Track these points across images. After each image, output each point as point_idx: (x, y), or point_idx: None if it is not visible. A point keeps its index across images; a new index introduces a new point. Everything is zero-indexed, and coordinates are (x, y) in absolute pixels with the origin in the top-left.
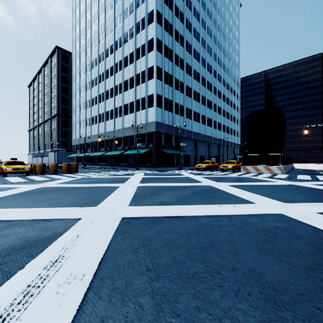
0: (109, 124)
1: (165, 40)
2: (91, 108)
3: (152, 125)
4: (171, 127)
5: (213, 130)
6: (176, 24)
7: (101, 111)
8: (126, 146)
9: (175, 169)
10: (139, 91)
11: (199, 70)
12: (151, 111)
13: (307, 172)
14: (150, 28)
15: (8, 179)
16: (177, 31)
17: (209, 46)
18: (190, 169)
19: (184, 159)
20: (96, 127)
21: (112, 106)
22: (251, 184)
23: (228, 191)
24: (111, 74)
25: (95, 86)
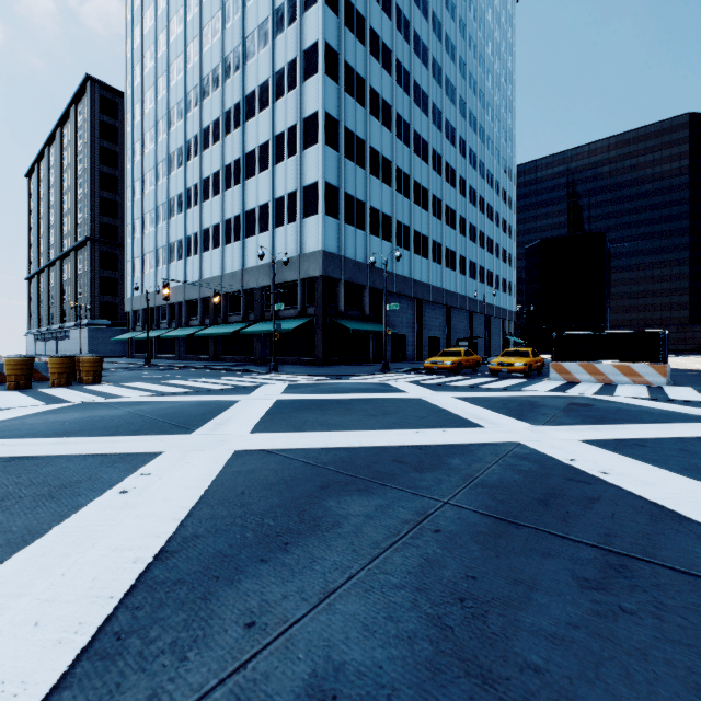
0: (211, 260)
1: (346, 52)
2: (169, 222)
3: (315, 260)
4: (362, 267)
5: (459, 278)
6: (374, 18)
7: (192, 230)
8: (252, 312)
9: (373, 370)
10: (282, 177)
11: (426, 135)
12: (312, 226)
13: None
14: (308, 19)
15: None
16: (376, 34)
17: (450, 81)
18: (410, 370)
19: (392, 345)
20: (180, 269)
21: (217, 216)
22: (665, 437)
23: (641, 488)
24: (216, 139)
25: (177, 169)
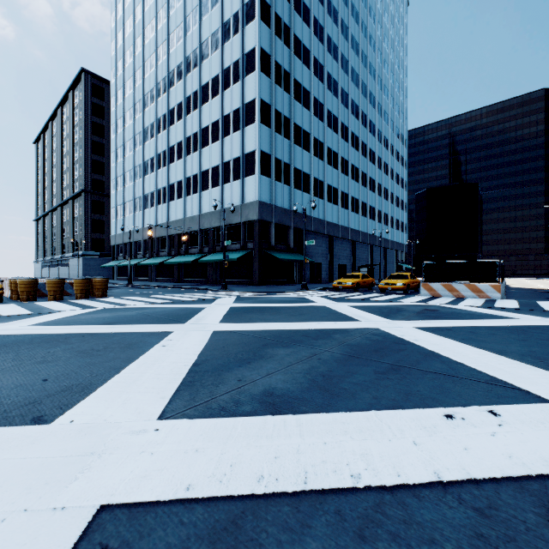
0: (176, 207)
1: (276, 54)
2: (144, 178)
3: (253, 208)
4: (288, 212)
5: (362, 219)
6: (297, 27)
7: (161, 184)
8: (206, 246)
9: (296, 288)
10: (229, 146)
11: (336, 112)
12: (251, 183)
13: (543, 294)
14: (248, 30)
15: None
16: (298, 39)
17: (355, 70)
18: (323, 288)
19: (311, 270)
20: (153, 214)
21: (180, 175)
22: (467, 326)
23: (430, 346)
24: (179, 117)
25: (150, 139)
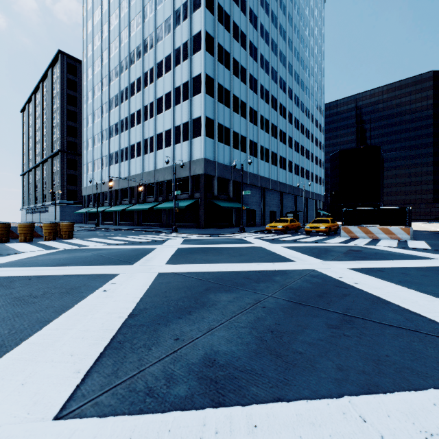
0: (135, 164)
1: (218, 36)
2: (109, 140)
3: (199, 164)
4: (228, 168)
5: (288, 174)
6: (236, 15)
7: (124, 145)
8: (161, 196)
9: (235, 231)
10: (179, 113)
11: (268, 87)
12: (198, 143)
13: None
14: (195, 17)
15: None
16: (236, 25)
17: (282, 53)
18: (257, 231)
19: (247, 216)
20: (117, 169)
21: (139, 137)
22: (396, 267)
23: (372, 290)
24: (138, 90)
25: (114, 108)
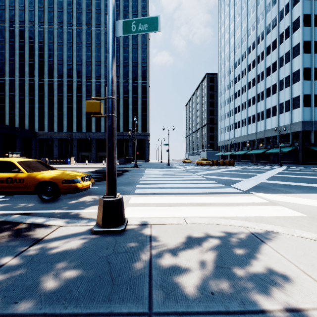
0: (251, 127)
1: (315, 37)
2: (234, 115)
3: (298, 125)
4: None
5: None
6: None
7: (243, 117)
8: (269, 145)
9: None
10: (282, 95)
11: None
12: (296, 112)
13: None
14: (295, 35)
15: (208, 167)
16: None
17: None
18: None
19: None
20: (239, 131)
21: (254, 112)
22: None
23: None
24: (253, 85)
25: (237, 97)
